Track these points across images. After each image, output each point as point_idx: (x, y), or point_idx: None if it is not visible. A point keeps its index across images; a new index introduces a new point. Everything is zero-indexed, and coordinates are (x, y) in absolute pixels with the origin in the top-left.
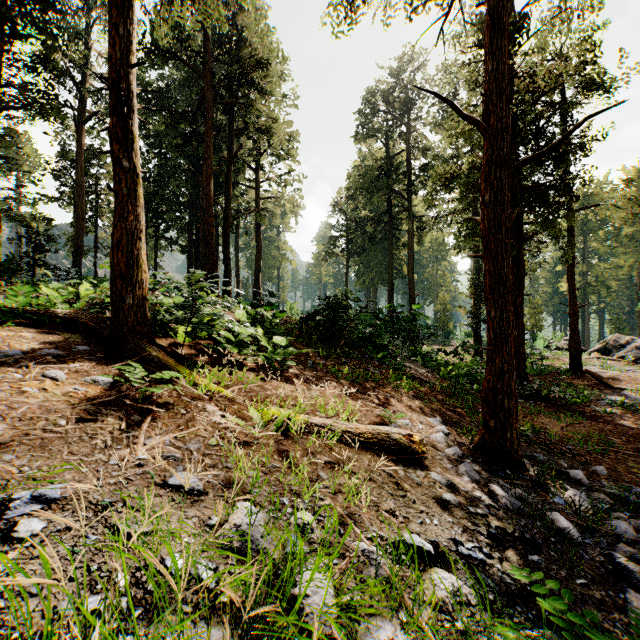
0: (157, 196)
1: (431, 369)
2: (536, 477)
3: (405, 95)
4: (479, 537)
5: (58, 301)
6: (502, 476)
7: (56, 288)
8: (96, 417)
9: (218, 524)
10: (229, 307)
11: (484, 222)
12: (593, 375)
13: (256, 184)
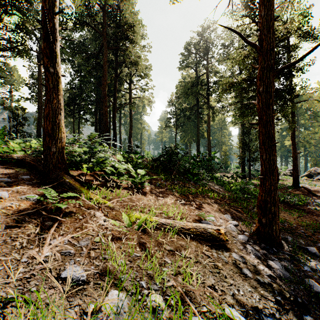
0: (79, 97)
1: (221, 186)
2: (290, 252)
3: (206, 44)
4: (270, 303)
5: (18, 150)
6: (272, 253)
7: (18, 143)
8: (21, 224)
9: (94, 311)
10: (114, 153)
11: (259, 104)
12: (306, 189)
13: (129, 90)
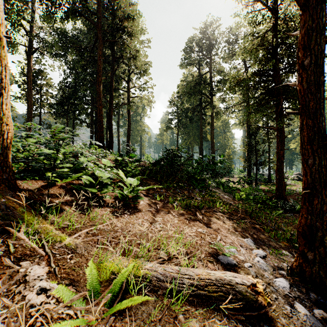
0: (73, 96)
1: (228, 193)
2: None
3: (209, 41)
4: None
5: None
6: None
7: None
8: None
9: None
10: (104, 156)
11: (301, 84)
12: None
13: (128, 89)
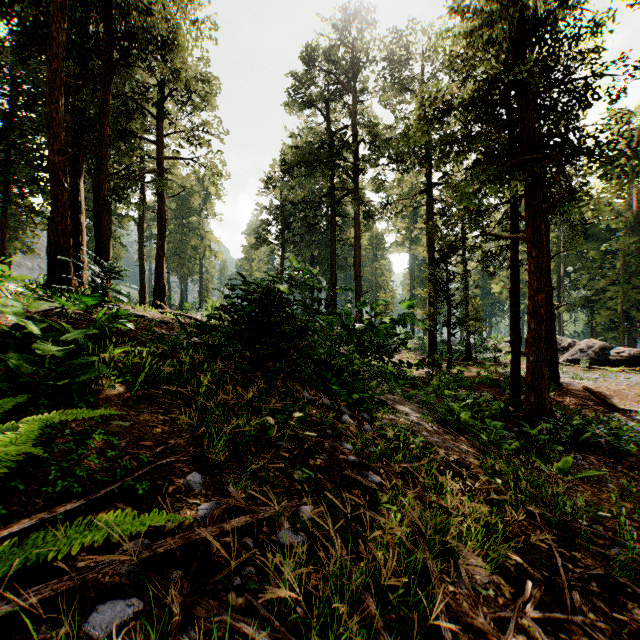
0: (1, 140)
1: (413, 400)
2: None
3: (352, 53)
4: None
5: None
6: None
7: None
8: None
9: None
10: None
11: None
12: (593, 393)
13: (158, 137)
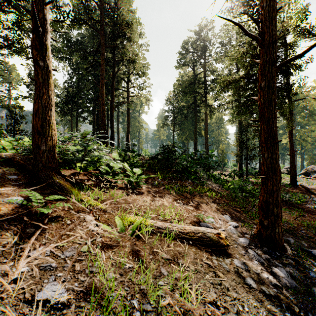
0: (77, 95)
1: (218, 184)
2: (294, 256)
3: (203, 43)
4: None
5: (8, 148)
6: (275, 257)
7: (10, 141)
8: None
9: None
10: (111, 151)
11: (260, 100)
12: (304, 187)
13: (127, 89)
